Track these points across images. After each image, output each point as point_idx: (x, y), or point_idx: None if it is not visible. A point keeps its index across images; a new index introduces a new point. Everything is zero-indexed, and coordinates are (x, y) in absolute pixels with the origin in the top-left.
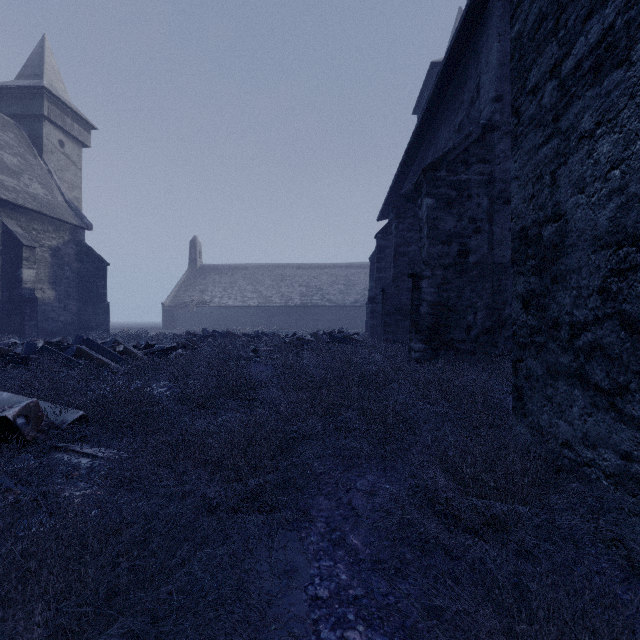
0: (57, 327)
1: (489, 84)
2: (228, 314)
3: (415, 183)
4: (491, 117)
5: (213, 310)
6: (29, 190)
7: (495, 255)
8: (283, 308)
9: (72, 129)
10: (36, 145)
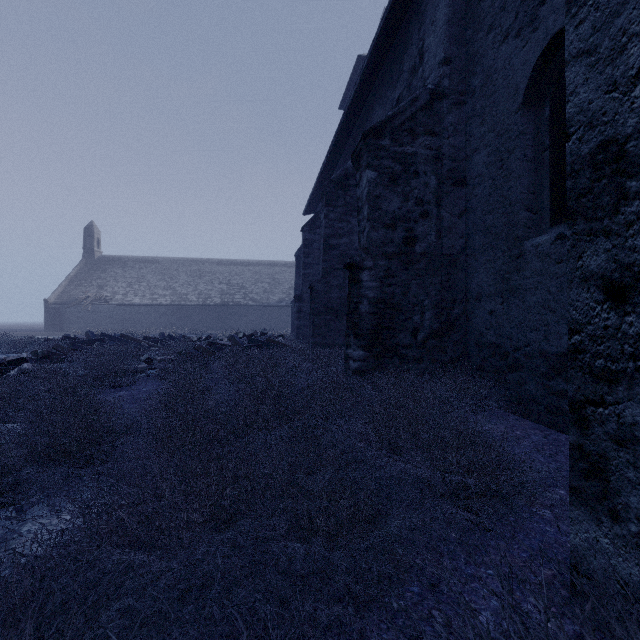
0: None
1: (436, 45)
2: (134, 313)
3: (352, 154)
4: (439, 82)
5: (114, 309)
6: None
7: (444, 245)
8: (201, 307)
9: None
10: None
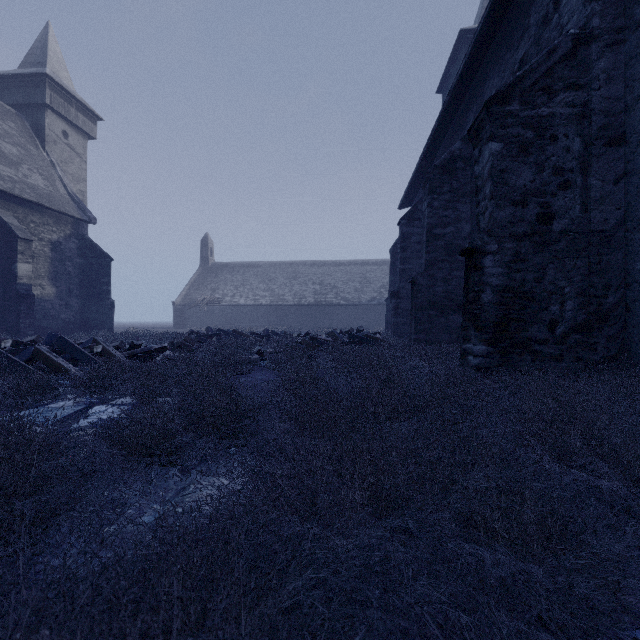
0: (58, 325)
1: None
2: (239, 313)
3: (470, 128)
4: (586, 24)
5: (224, 309)
6: (28, 181)
7: (593, 219)
8: (296, 307)
9: (76, 119)
10: (38, 135)
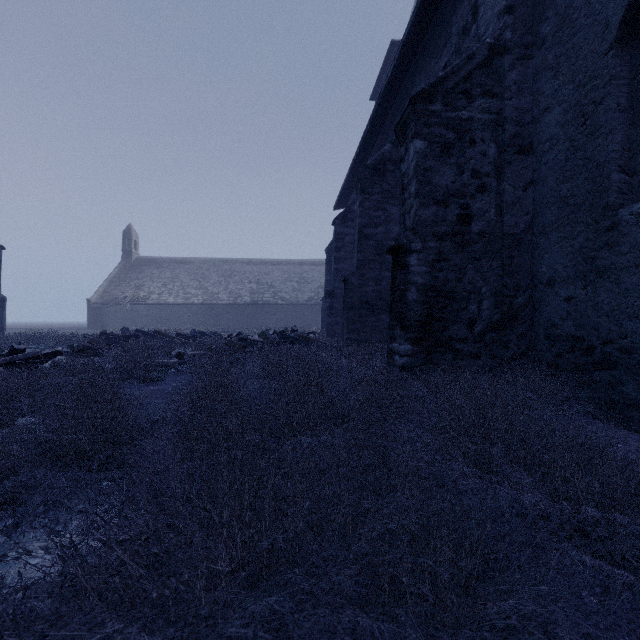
0: None
1: None
2: (168, 312)
3: (396, 125)
4: (500, 35)
5: (150, 308)
6: None
7: (506, 222)
8: (231, 306)
9: None
10: None
